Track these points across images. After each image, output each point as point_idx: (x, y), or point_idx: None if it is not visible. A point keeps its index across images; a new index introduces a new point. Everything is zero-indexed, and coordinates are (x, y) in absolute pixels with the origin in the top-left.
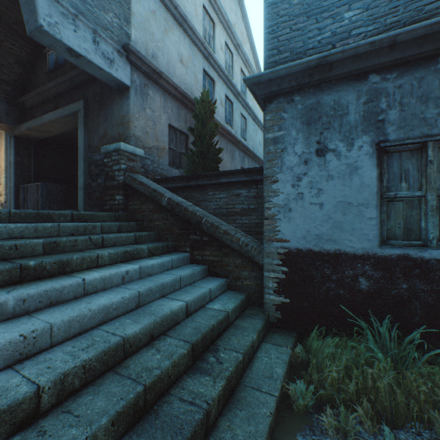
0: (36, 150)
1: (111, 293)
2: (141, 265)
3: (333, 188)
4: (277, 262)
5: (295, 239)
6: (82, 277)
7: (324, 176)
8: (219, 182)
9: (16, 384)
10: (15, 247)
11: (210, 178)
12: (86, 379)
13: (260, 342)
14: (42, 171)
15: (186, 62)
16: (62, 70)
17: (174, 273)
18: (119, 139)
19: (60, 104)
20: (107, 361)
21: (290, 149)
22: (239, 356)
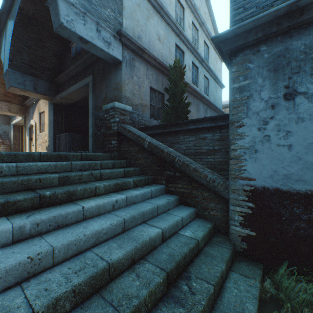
0: (65, 112)
1: (103, 219)
2: (127, 195)
3: (303, 129)
4: (242, 198)
5: (262, 178)
6: (82, 205)
7: (293, 118)
8: (188, 128)
9: (18, 305)
10: (39, 180)
11: (181, 125)
12: (75, 301)
13: (227, 270)
14: (69, 125)
15: (162, 40)
16: (80, 56)
17: (152, 202)
18: (115, 100)
19: (78, 79)
20: (94, 284)
21: (256, 96)
22: (210, 288)
